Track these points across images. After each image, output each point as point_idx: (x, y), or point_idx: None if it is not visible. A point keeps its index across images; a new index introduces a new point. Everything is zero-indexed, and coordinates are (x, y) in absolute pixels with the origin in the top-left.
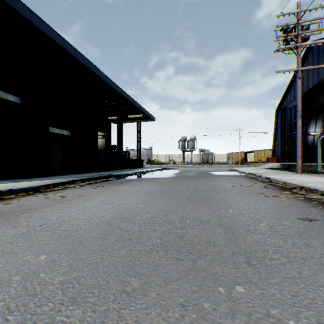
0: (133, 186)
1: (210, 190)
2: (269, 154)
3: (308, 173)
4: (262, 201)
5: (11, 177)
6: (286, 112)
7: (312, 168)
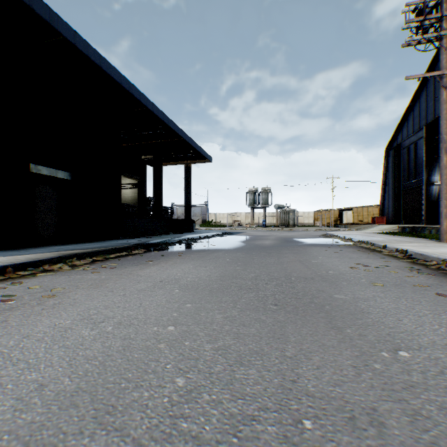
0: (169, 266)
1: (314, 276)
2: (374, 213)
3: None
4: None
5: None
6: (402, 151)
7: None
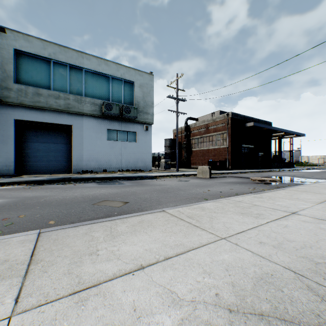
0: (296, 172)
1: None
2: None
3: None
4: None
5: (250, 169)
6: None
7: None
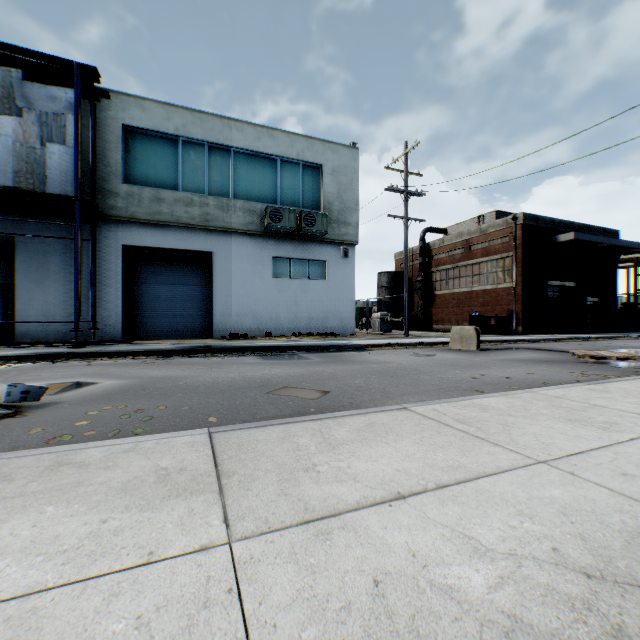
0: None
1: None
2: None
3: None
4: None
5: (565, 333)
6: None
7: None
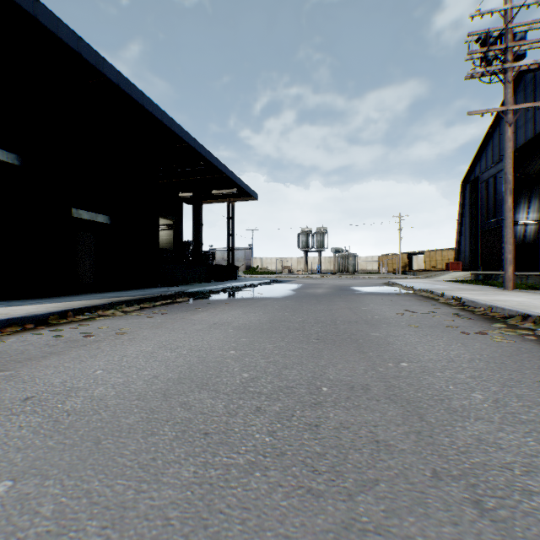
0: (219, 312)
1: (359, 320)
2: (449, 257)
3: (525, 290)
4: (460, 344)
5: (2, 298)
6: (480, 185)
7: (528, 281)
